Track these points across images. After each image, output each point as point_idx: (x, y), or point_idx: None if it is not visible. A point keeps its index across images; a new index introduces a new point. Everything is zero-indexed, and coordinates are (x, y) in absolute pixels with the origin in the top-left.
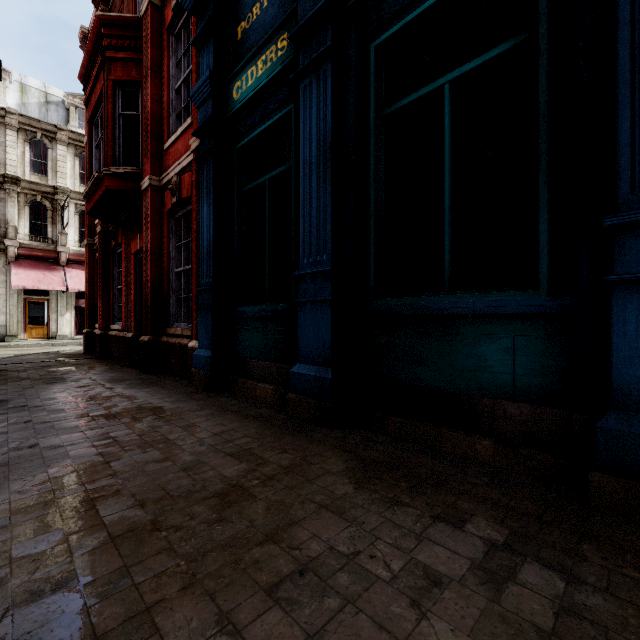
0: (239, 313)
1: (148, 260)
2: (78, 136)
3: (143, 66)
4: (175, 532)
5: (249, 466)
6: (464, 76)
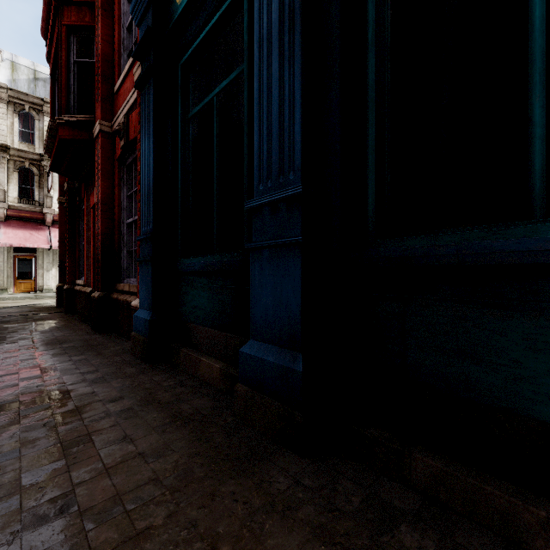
0: (182, 266)
1: (99, 211)
2: None
3: (95, 7)
4: None
5: None
6: None
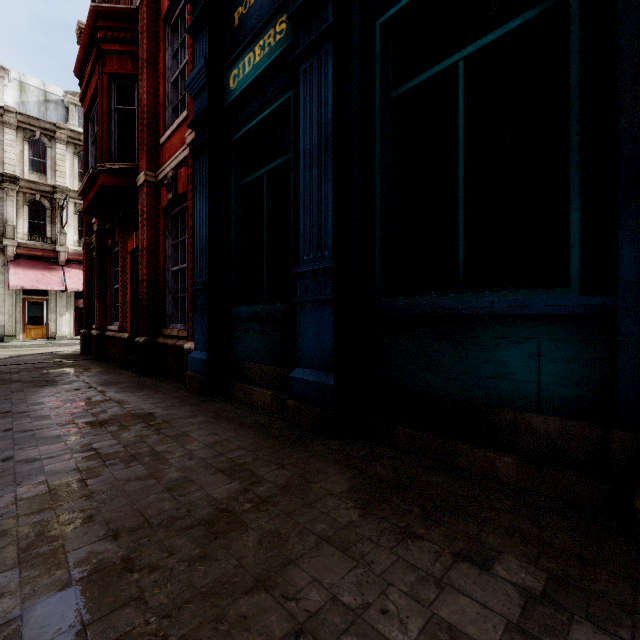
0: (236, 313)
1: (144, 259)
2: (77, 135)
3: (139, 58)
4: (149, 574)
5: (241, 485)
6: (480, 51)
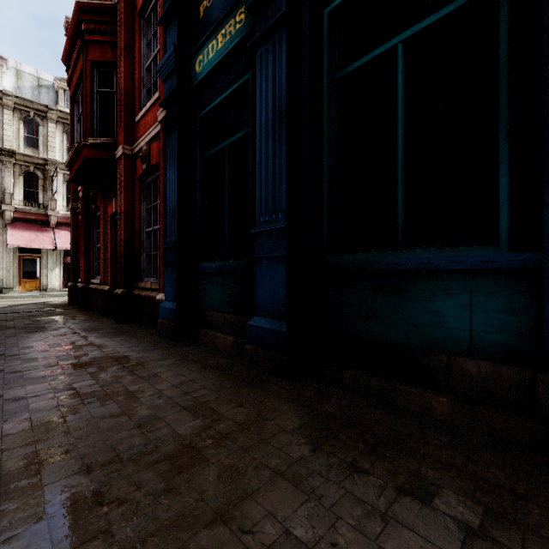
0: (201, 269)
1: (121, 221)
2: (66, 115)
3: (117, 47)
4: (117, 507)
5: (204, 422)
6: (417, 35)
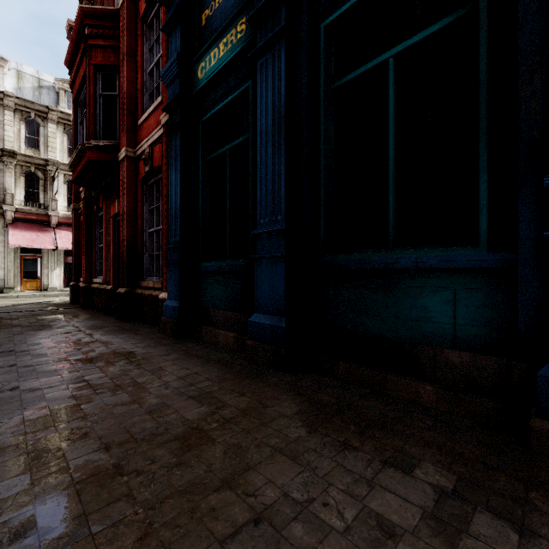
0: (203, 268)
1: (124, 222)
2: (66, 116)
3: (120, 52)
4: (136, 477)
5: (209, 409)
6: (407, 50)
